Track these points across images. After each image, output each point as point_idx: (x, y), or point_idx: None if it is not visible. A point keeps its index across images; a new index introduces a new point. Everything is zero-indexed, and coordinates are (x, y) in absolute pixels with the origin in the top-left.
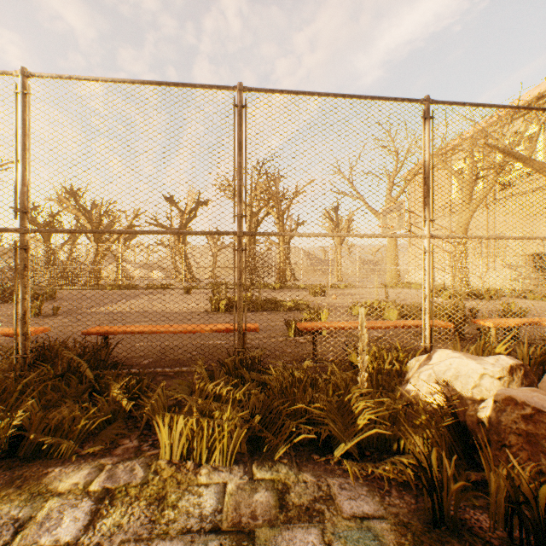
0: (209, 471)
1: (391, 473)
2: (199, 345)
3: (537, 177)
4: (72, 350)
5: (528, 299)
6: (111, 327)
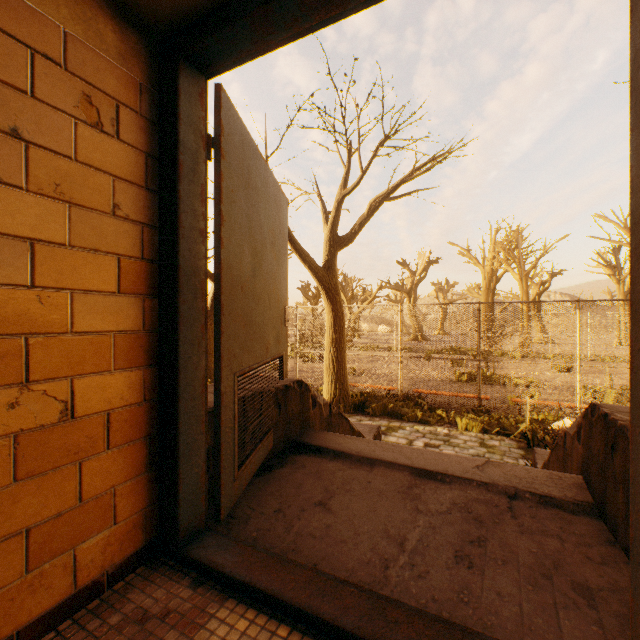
0: (472, 432)
1: (522, 439)
2: (456, 402)
3: None
4: (414, 397)
5: None
6: (429, 391)
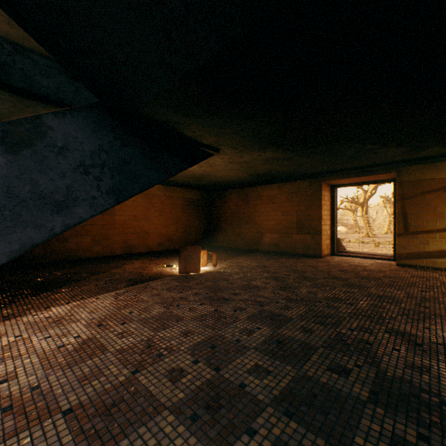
0: None
1: None
2: None
3: None
4: None
5: None
6: None
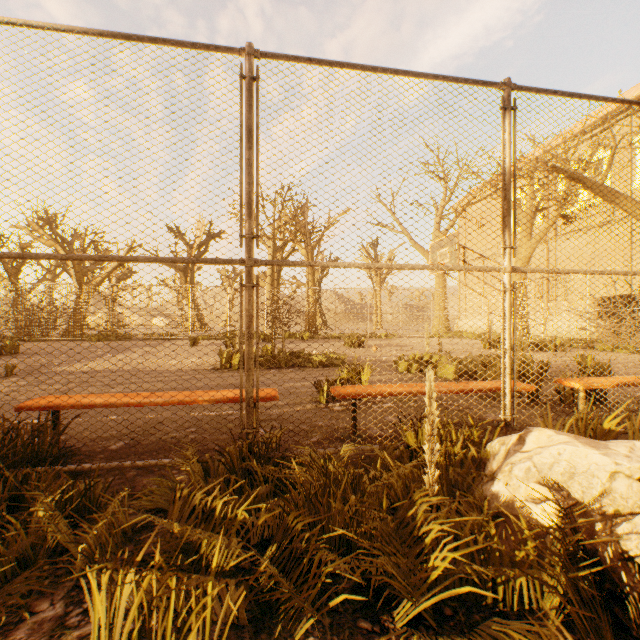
0: None
1: None
2: (198, 417)
3: (604, 210)
4: None
5: (597, 350)
6: (50, 401)
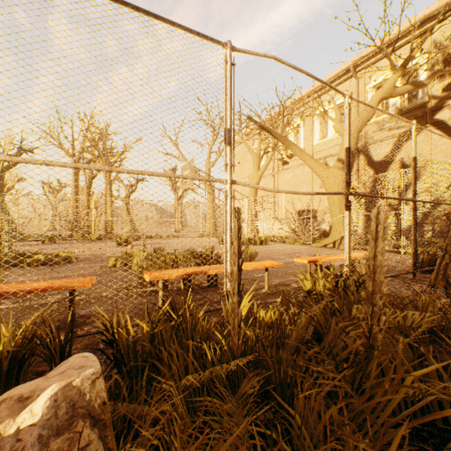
0: None
1: None
2: None
3: None
4: None
5: (286, 243)
6: None
